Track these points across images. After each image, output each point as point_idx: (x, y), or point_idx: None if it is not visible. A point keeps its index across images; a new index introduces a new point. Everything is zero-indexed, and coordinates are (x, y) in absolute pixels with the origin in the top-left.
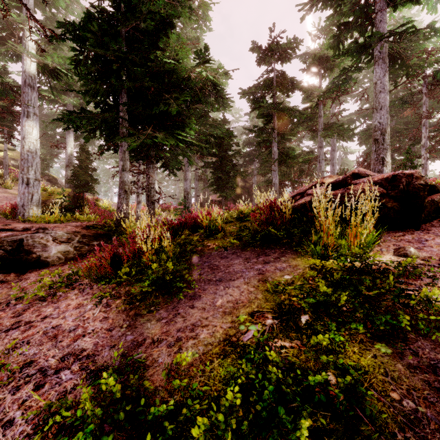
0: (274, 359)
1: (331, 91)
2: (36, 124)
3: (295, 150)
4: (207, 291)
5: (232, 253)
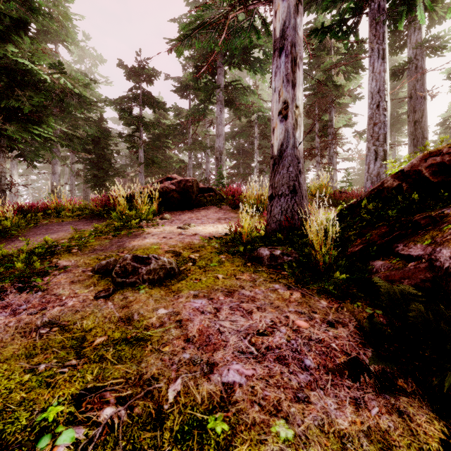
0: (49, 239)
1: (195, 115)
2: None
3: (174, 158)
4: (36, 236)
5: (69, 223)
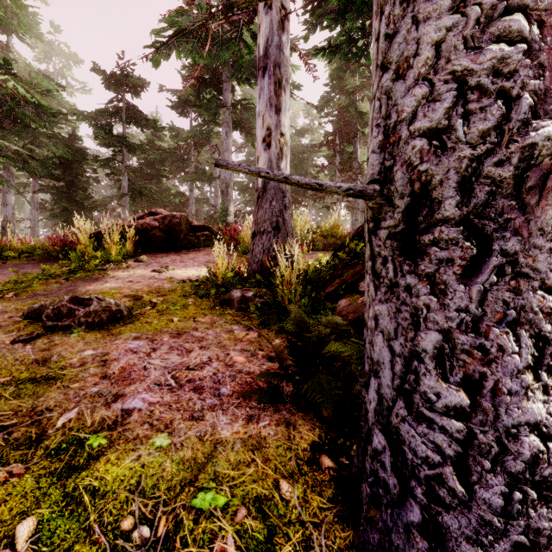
0: None
1: (197, 137)
2: None
3: (172, 190)
4: None
5: (13, 265)
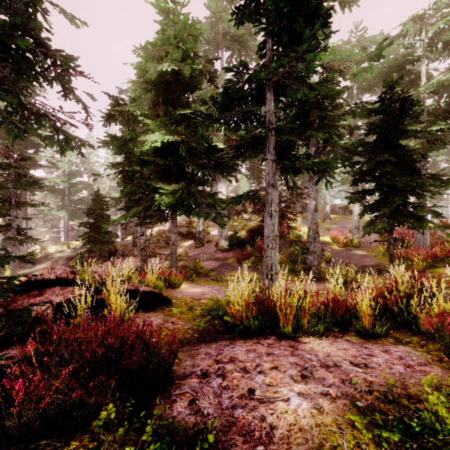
0: None
1: None
2: (225, 184)
3: None
4: None
5: None
